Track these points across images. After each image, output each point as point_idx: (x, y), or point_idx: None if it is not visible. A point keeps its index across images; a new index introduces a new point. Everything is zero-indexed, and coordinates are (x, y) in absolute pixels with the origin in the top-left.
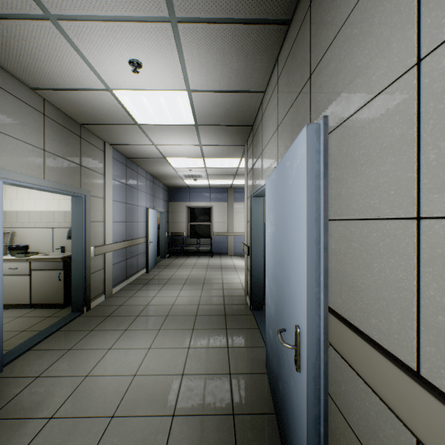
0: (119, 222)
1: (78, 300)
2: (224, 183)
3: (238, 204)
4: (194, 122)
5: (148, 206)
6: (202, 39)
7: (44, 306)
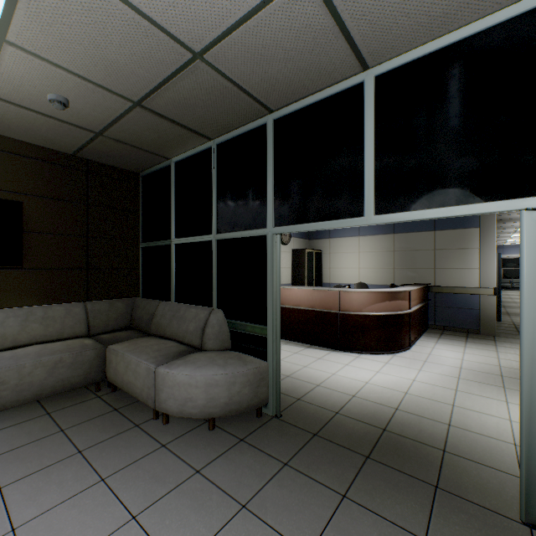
0: None
1: None
2: None
3: None
4: None
5: None
6: None
7: None
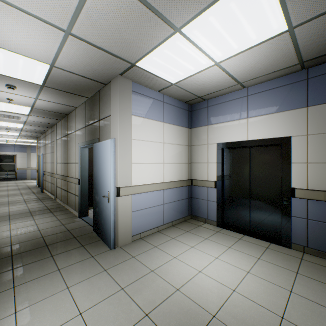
0: None
1: None
2: (26, 144)
3: (33, 154)
4: (19, 135)
5: None
6: (27, 132)
7: None
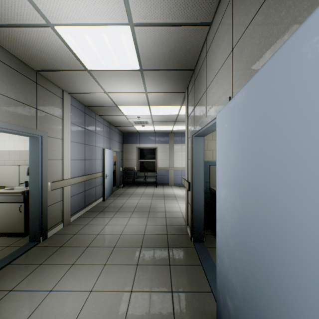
0: (78, 160)
1: (35, 230)
2: (166, 128)
3: (177, 145)
4: (139, 67)
5: (105, 146)
6: None
7: (8, 234)
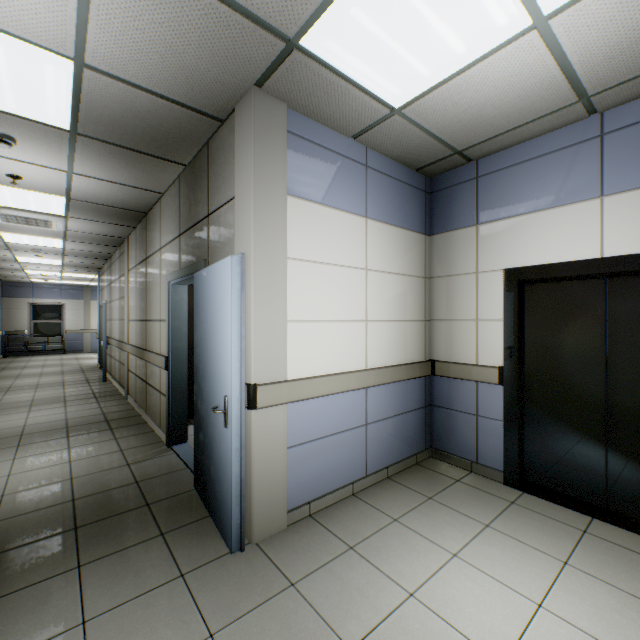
0: None
1: None
2: (81, 283)
3: (96, 303)
4: (62, 264)
5: None
6: (75, 257)
7: None
